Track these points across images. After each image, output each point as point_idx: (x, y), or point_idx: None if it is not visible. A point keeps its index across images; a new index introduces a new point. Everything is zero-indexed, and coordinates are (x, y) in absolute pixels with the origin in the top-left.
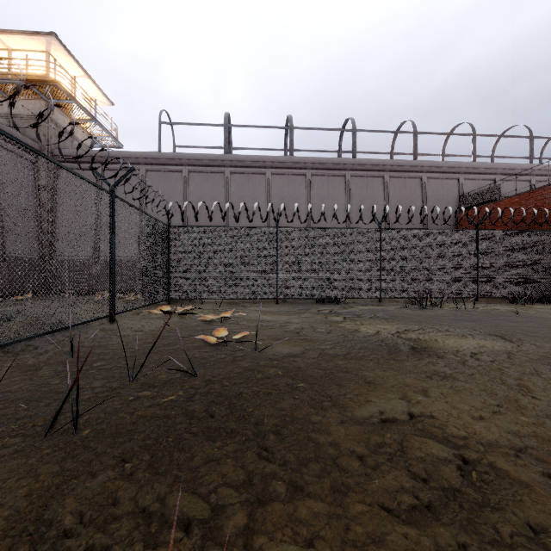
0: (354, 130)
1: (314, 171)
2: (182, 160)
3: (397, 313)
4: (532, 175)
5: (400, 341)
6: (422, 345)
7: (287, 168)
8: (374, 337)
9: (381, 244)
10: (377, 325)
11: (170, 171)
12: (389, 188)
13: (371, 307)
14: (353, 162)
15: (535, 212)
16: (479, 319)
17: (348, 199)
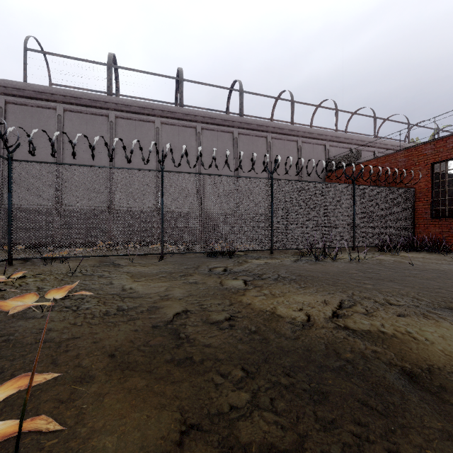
0: (241, 91)
1: (204, 125)
2: (54, 95)
3: (300, 270)
4: (375, 147)
5: (365, 347)
6: (415, 362)
7: (177, 119)
8: (314, 338)
9: (273, 195)
10: (294, 296)
11: (39, 107)
12: (271, 148)
13: (267, 261)
14: (240, 120)
15: (397, 171)
16: (392, 277)
17: (236, 154)
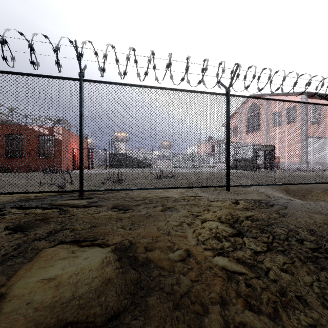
0: None
1: None
2: None
3: None
4: None
5: None
6: None
7: None
8: None
9: None
10: None
11: None
12: None
13: None
14: None
15: None
16: None
17: None
